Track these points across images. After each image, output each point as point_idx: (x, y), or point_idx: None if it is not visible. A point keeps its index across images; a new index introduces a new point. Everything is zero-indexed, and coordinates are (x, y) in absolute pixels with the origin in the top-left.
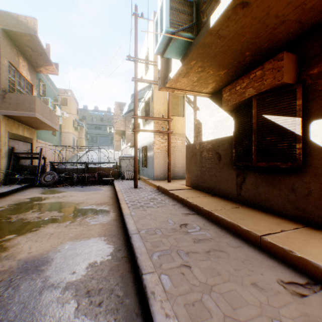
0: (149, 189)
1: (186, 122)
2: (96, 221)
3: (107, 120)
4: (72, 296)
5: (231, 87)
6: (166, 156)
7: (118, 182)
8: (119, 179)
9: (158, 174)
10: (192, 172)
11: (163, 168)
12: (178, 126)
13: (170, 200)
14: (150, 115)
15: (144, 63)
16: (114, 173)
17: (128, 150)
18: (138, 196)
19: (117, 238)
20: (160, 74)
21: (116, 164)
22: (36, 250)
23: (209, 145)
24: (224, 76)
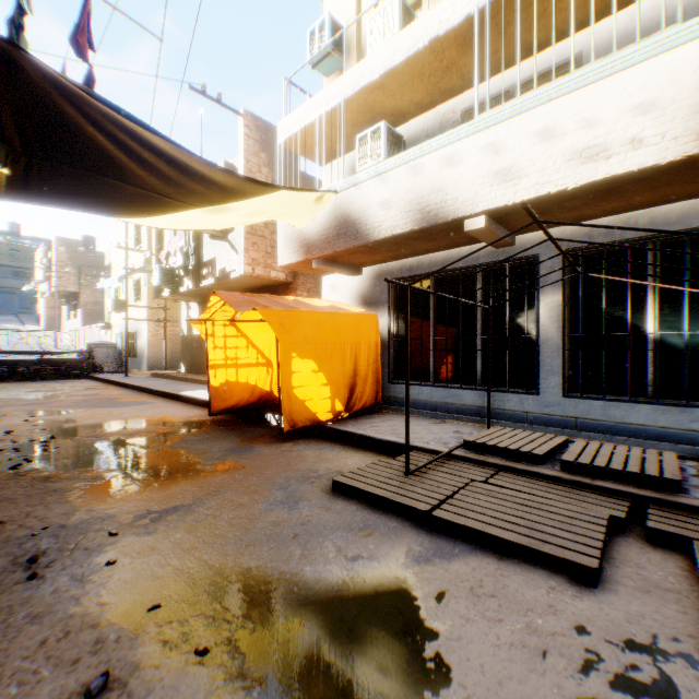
0: (144, 377)
1: (182, 316)
2: (108, 389)
3: (15, 254)
4: (122, 395)
5: (203, 307)
6: (163, 345)
7: (99, 375)
8: (96, 374)
9: (153, 364)
10: (187, 359)
11: (159, 357)
12: (178, 313)
13: (165, 379)
14: (143, 299)
15: (137, 251)
16: (87, 366)
17: (98, 332)
18: (134, 379)
19: (130, 390)
20: (156, 289)
21: (92, 354)
22: (87, 394)
23: (197, 338)
24: (200, 299)
